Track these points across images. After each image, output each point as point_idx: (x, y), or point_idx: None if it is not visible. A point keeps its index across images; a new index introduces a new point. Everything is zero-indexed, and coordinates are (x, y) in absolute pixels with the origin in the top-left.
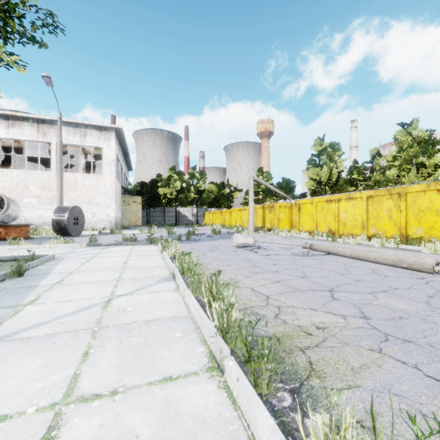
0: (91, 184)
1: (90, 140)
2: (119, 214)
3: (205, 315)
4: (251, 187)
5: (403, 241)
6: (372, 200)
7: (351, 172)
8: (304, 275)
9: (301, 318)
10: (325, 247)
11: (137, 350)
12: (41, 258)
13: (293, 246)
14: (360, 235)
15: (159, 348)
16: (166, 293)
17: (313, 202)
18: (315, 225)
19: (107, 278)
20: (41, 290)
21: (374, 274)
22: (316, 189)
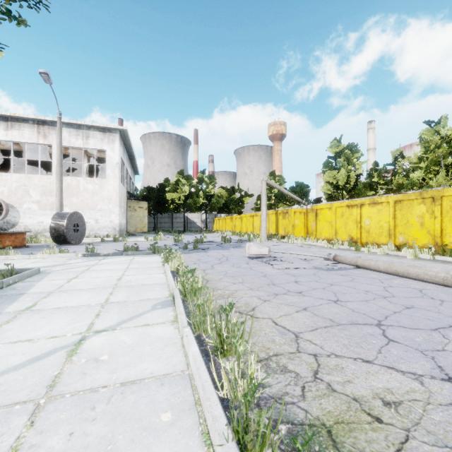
0: (94, 189)
1: (93, 142)
2: (124, 220)
3: (209, 383)
4: (263, 191)
5: (437, 251)
6: (400, 205)
7: (371, 175)
8: (336, 298)
9: (354, 380)
10: (353, 259)
11: None
12: (21, 274)
13: (313, 257)
14: (386, 244)
15: None
16: (160, 327)
17: (332, 207)
18: (335, 233)
19: (91, 302)
20: (0, 321)
21: (425, 297)
22: (333, 193)
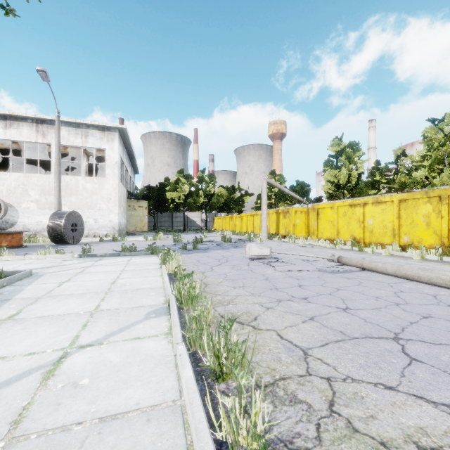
0: (93, 188)
1: (92, 141)
2: (123, 219)
3: (204, 425)
4: (264, 190)
5: (444, 252)
6: (405, 204)
7: (373, 173)
8: (345, 305)
9: (378, 415)
10: (358, 261)
11: None
12: (10, 277)
13: (315, 258)
14: (390, 244)
15: None
16: (152, 341)
17: (334, 206)
18: (337, 232)
19: (79, 310)
20: None
21: (441, 305)
22: (334, 192)
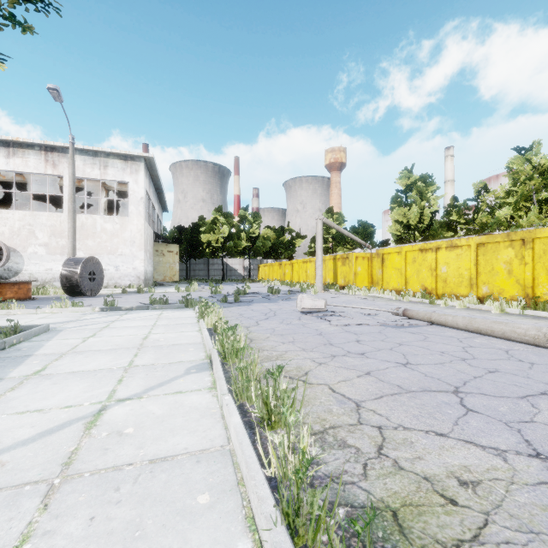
0: (113, 229)
1: (112, 173)
2: (150, 267)
3: (254, 460)
4: (319, 232)
5: (528, 305)
6: (483, 249)
7: (449, 212)
8: (405, 360)
9: (425, 457)
10: (426, 314)
11: (116, 547)
12: (27, 331)
13: (378, 311)
14: (467, 296)
15: (160, 543)
16: (195, 395)
17: (402, 251)
18: (405, 282)
19: (111, 365)
20: (4, 388)
21: (511, 360)
22: (402, 235)
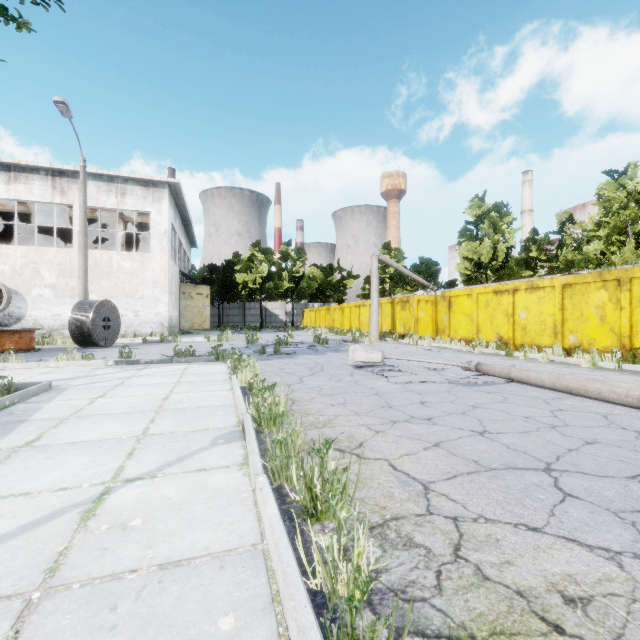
0: (132, 267)
1: (131, 201)
2: (175, 312)
3: (293, 569)
4: (374, 271)
5: (625, 357)
6: (571, 290)
7: (528, 247)
8: (482, 428)
9: (516, 561)
10: (504, 369)
11: None
12: (23, 391)
13: (445, 365)
14: (551, 346)
15: None
16: (223, 473)
17: (473, 294)
18: (476, 330)
19: (122, 434)
20: None
21: (612, 427)
22: (473, 274)
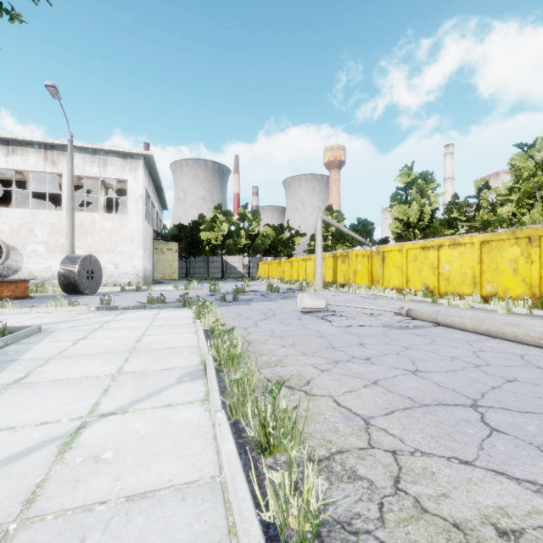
0: (112, 227)
1: (112, 171)
2: (149, 265)
3: (248, 504)
4: (318, 230)
5: (535, 304)
6: (488, 246)
7: (450, 210)
8: (414, 367)
9: (451, 493)
10: (431, 314)
11: None
12: (15, 333)
13: (380, 311)
14: (470, 294)
15: None
16: (186, 409)
17: (403, 249)
18: (406, 281)
19: (99, 372)
20: None
21: (529, 366)
22: (402, 232)
